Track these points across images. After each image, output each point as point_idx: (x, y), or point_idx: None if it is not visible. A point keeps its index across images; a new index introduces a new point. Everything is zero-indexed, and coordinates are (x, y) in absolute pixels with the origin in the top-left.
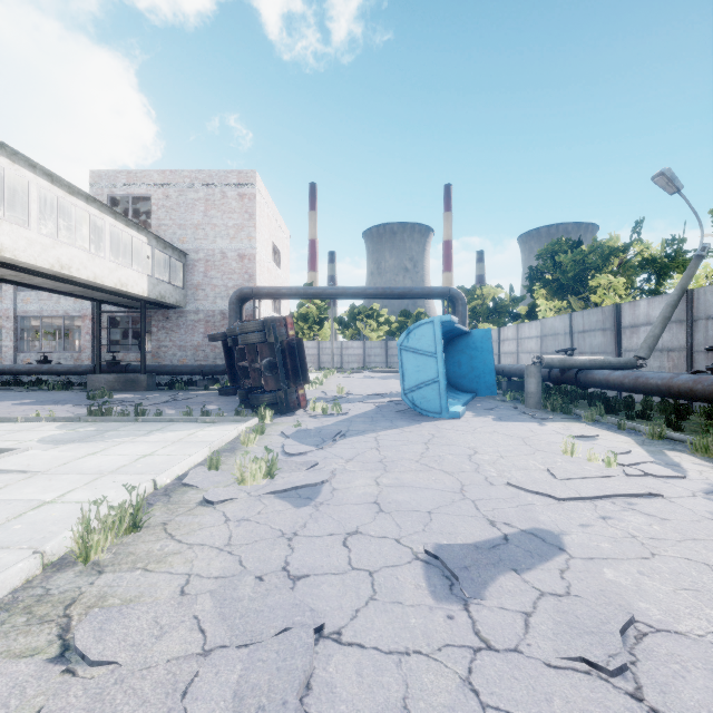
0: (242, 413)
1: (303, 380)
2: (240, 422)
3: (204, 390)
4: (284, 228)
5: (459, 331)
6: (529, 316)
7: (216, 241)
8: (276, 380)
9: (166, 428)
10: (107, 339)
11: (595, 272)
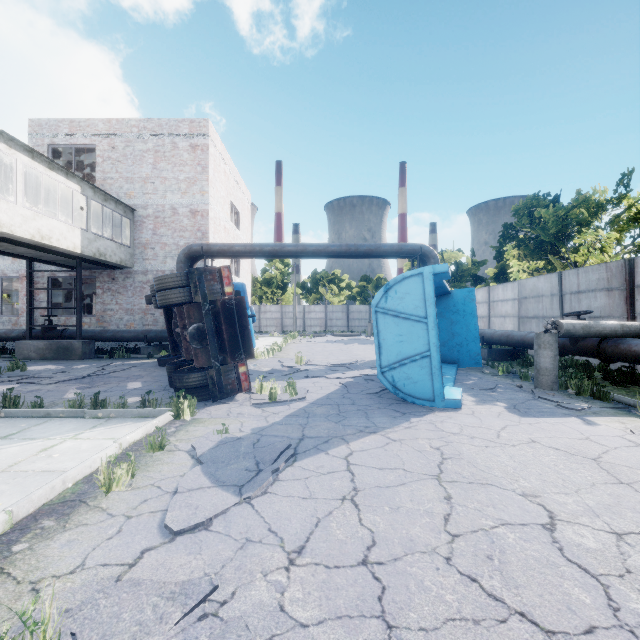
0: (151, 404)
1: (245, 353)
2: (147, 417)
3: (147, 358)
4: (244, 190)
5: (441, 290)
6: (498, 279)
7: (166, 195)
8: (209, 353)
9: (24, 432)
10: (48, 301)
11: (581, 227)
